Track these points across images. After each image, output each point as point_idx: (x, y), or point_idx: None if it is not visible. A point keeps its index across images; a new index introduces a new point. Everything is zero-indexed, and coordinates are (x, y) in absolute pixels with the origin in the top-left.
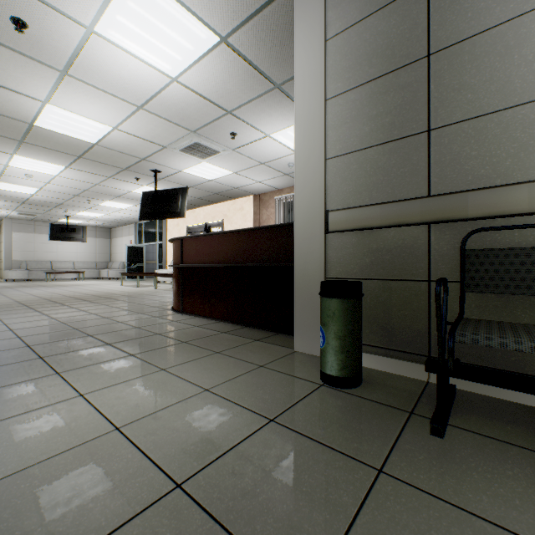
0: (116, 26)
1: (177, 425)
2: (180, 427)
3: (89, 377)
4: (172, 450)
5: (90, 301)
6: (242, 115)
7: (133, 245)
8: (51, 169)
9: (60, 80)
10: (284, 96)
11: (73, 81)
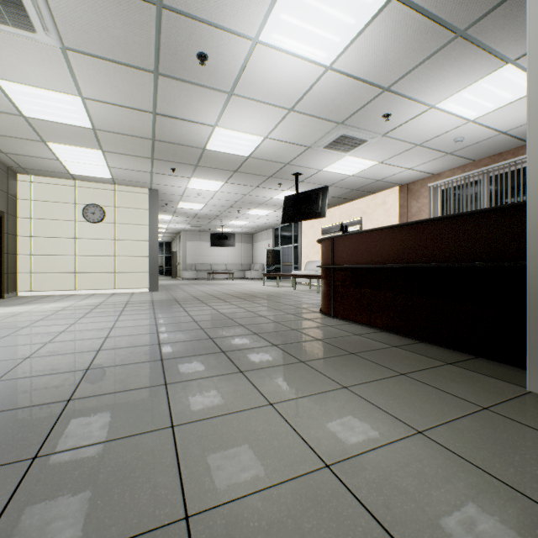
0: (278, 27)
1: (407, 485)
2: (413, 491)
3: (271, 382)
4: (423, 535)
5: (244, 299)
6: (402, 89)
7: (271, 248)
8: (214, 186)
9: (227, 102)
10: (468, 45)
11: (237, 99)
